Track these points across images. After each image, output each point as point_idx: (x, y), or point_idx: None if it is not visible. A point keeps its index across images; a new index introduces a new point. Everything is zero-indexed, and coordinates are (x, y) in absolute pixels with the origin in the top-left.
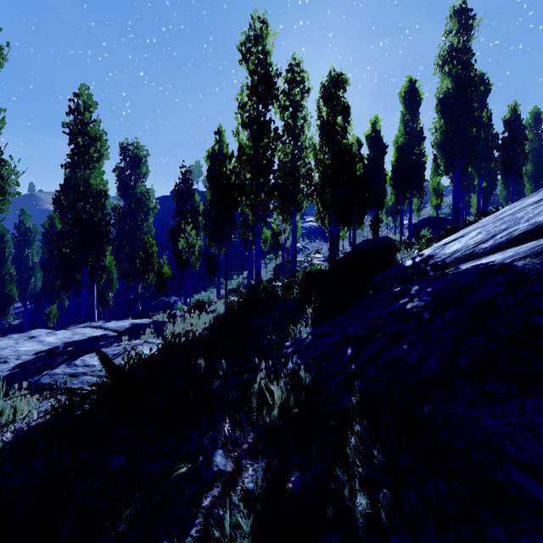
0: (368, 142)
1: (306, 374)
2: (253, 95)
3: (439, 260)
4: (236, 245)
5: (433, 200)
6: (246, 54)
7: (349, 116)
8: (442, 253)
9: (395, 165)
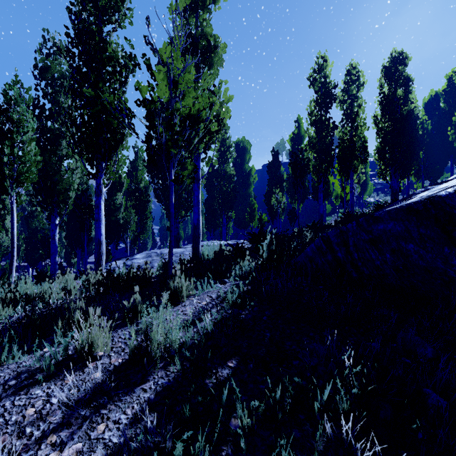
0: (443, 96)
1: None
2: (317, 106)
3: None
4: (312, 202)
5: None
6: (313, 81)
7: (409, 87)
8: None
9: None
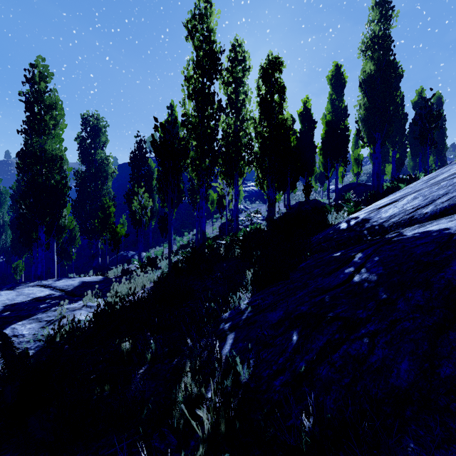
0: (300, 118)
1: (244, 368)
2: (198, 68)
3: (375, 224)
4: (187, 206)
5: (354, 169)
6: (192, 31)
7: (284, 94)
8: (378, 217)
9: (325, 138)
